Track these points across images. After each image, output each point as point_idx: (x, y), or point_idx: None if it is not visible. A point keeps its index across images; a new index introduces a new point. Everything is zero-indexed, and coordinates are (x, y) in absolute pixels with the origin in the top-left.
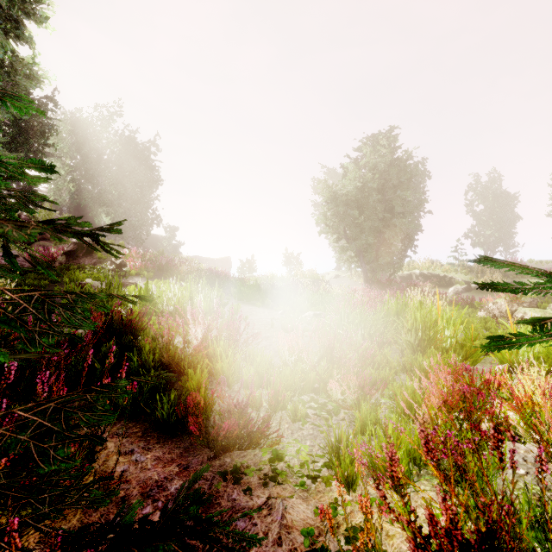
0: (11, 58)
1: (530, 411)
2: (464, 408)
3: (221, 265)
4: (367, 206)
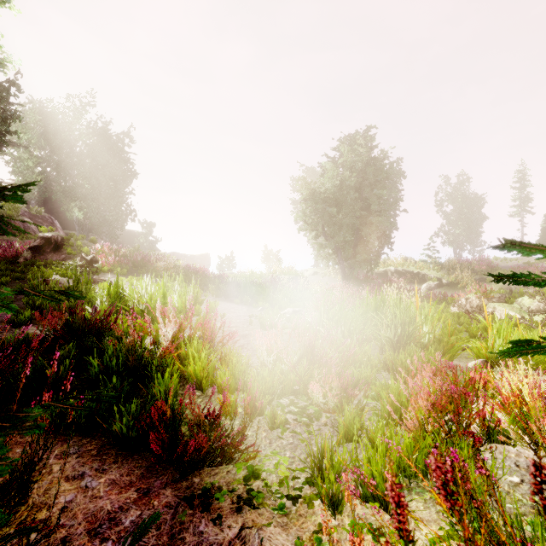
0: None
1: (517, 411)
2: (452, 410)
3: (199, 261)
4: (345, 204)
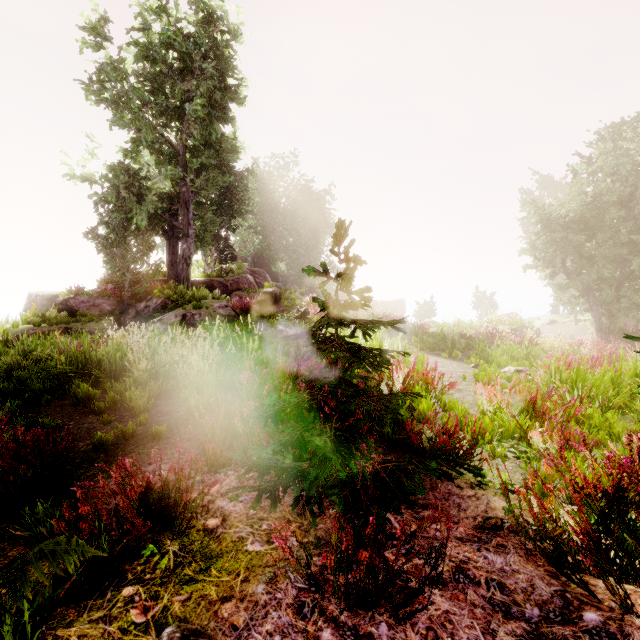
0: (220, 139)
1: None
2: None
3: (393, 308)
4: (601, 227)
